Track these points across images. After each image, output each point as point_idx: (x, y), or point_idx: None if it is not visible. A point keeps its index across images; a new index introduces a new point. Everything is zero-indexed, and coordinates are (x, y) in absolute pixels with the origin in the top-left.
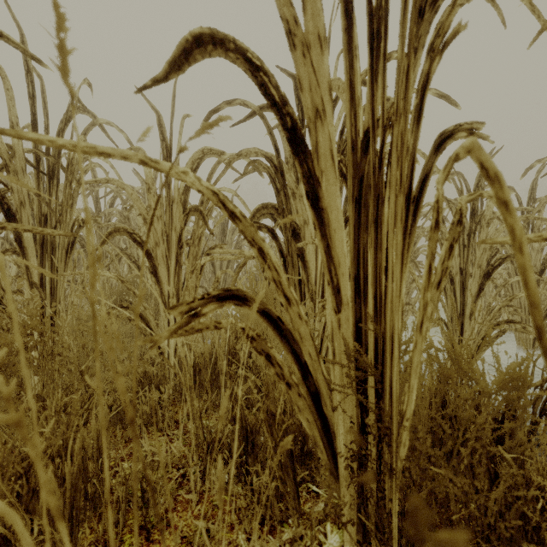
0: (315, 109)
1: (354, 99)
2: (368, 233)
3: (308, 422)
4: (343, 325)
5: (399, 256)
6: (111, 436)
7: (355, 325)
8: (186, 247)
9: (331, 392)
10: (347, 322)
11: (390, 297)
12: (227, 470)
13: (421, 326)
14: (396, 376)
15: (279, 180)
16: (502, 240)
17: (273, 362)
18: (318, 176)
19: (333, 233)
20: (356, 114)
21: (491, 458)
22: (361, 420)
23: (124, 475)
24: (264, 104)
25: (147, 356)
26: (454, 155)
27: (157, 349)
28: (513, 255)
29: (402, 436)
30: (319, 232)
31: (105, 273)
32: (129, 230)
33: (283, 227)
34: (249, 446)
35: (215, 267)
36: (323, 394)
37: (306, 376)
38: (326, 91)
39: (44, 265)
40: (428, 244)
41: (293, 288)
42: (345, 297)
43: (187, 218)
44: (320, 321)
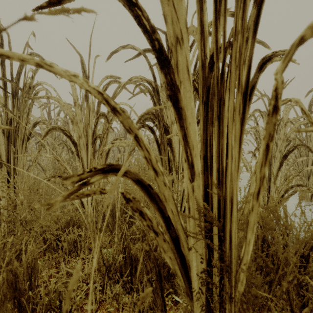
0: (176, 38)
1: (203, 32)
2: (213, 126)
3: (171, 260)
4: (195, 190)
5: (237, 140)
6: (47, 259)
7: (204, 190)
8: (99, 139)
9: (187, 238)
10: (198, 188)
11: (229, 170)
12: (118, 286)
13: (258, 194)
14: (234, 229)
15: (155, 96)
16: (312, 129)
17: (145, 218)
18: (178, 85)
19: (189, 125)
20: (205, 42)
21: (299, 283)
22: (208, 256)
23: (47, 291)
24: (146, 48)
25: (65, 210)
26: (297, 40)
27: (80, 202)
28: (301, 144)
29: (239, 275)
30: (178, 125)
31: (46, 155)
32: (62, 128)
33: (158, 126)
34: (133, 270)
35: (121, 152)
36: (181, 239)
37: (169, 227)
38: (183, 25)
39: (9, 150)
40: (265, 127)
41: (165, 164)
42: (197, 170)
43: (98, 120)
44: (181, 186)
